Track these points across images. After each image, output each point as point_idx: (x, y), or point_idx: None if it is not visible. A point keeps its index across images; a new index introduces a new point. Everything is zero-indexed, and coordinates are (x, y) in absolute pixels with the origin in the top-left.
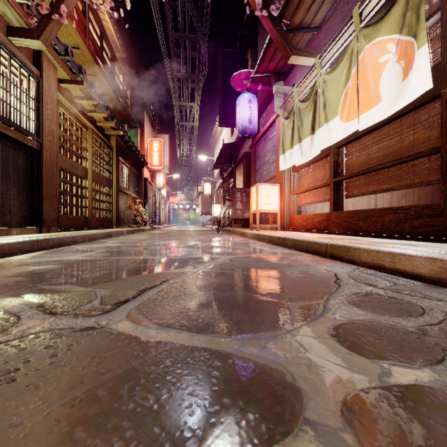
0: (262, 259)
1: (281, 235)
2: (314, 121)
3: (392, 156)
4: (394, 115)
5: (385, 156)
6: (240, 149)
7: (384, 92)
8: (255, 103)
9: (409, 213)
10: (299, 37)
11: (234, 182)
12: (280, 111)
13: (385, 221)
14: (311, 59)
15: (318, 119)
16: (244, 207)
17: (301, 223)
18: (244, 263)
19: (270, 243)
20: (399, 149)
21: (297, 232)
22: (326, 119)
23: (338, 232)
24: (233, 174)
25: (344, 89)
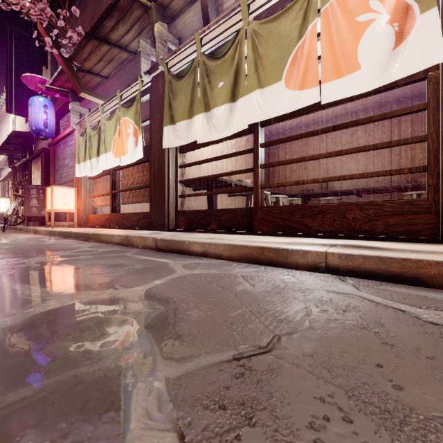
0: (41, 245)
1: (68, 230)
2: (99, 148)
3: (139, 183)
4: (137, 162)
5: (137, 183)
6: (38, 141)
7: (129, 149)
8: (52, 109)
9: (141, 216)
10: (92, 76)
11: (29, 176)
12: (76, 126)
13: (133, 220)
14: (99, 100)
15: (101, 148)
16: (41, 205)
17: (94, 221)
18: (24, 247)
19: (60, 237)
20: (142, 180)
21: (88, 228)
22: (105, 150)
23: (114, 227)
24: (28, 167)
25: (114, 136)
